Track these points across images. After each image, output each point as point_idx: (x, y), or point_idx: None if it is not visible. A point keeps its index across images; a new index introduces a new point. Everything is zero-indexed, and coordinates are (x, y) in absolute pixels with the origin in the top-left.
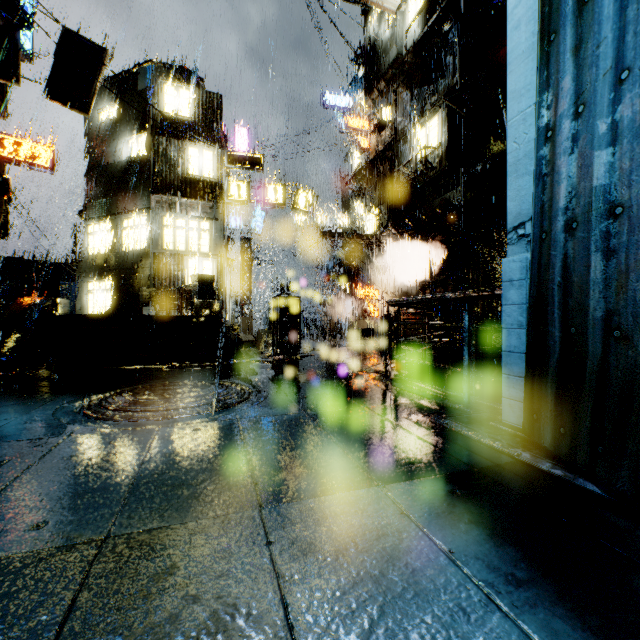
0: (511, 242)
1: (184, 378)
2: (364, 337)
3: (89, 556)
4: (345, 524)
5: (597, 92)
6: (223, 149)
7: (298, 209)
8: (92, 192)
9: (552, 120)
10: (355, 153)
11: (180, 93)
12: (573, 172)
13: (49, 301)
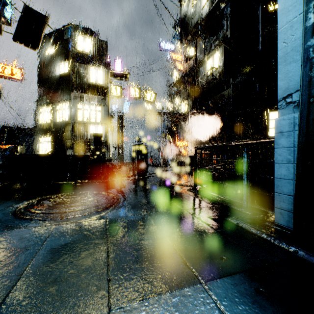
0: (281, 107)
1: (82, 189)
2: (180, 166)
3: None
4: None
5: None
6: (108, 69)
7: (146, 100)
8: (41, 92)
9: None
10: (175, 73)
11: (86, 40)
12: None
13: (13, 147)
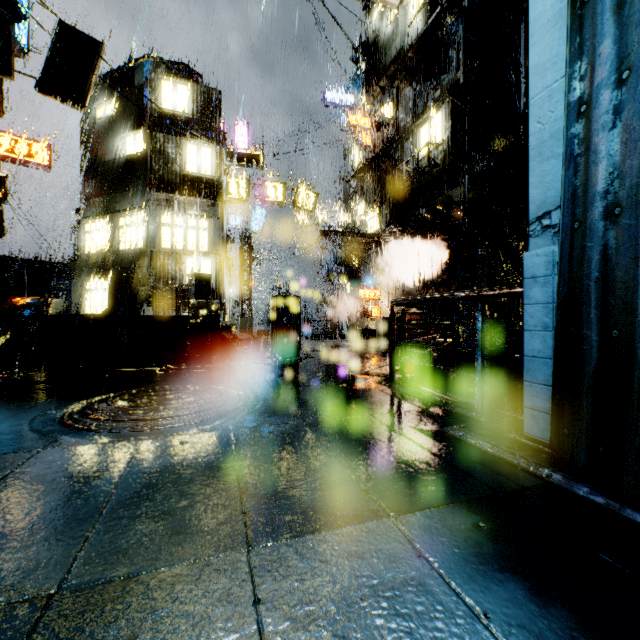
0: (534, 234)
1: (177, 382)
2: (366, 337)
3: (28, 622)
4: (351, 572)
5: None
6: (222, 146)
7: (298, 207)
8: (89, 190)
9: (587, 92)
10: (356, 151)
11: (178, 89)
12: (615, 149)
13: (40, 301)
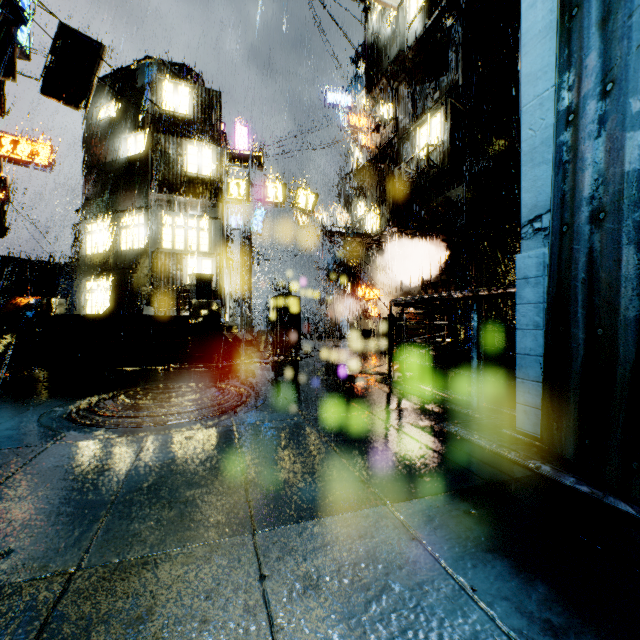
0: (526, 236)
1: (180, 380)
2: (365, 337)
3: (53, 595)
4: (349, 553)
5: (629, 67)
6: (222, 147)
7: (298, 208)
8: (90, 191)
9: (574, 102)
10: (356, 152)
11: (179, 90)
12: (600, 157)
13: (43, 301)
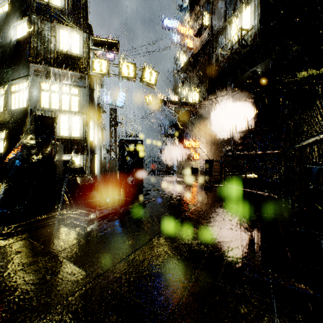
0: None
1: None
2: (191, 173)
3: None
4: None
5: None
6: (87, 33)
7: (144, 81)
8: None
9: None
10: (182, 57)
11: None
12: None
13: None
